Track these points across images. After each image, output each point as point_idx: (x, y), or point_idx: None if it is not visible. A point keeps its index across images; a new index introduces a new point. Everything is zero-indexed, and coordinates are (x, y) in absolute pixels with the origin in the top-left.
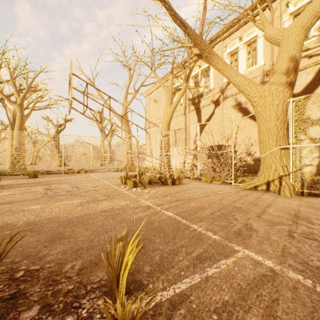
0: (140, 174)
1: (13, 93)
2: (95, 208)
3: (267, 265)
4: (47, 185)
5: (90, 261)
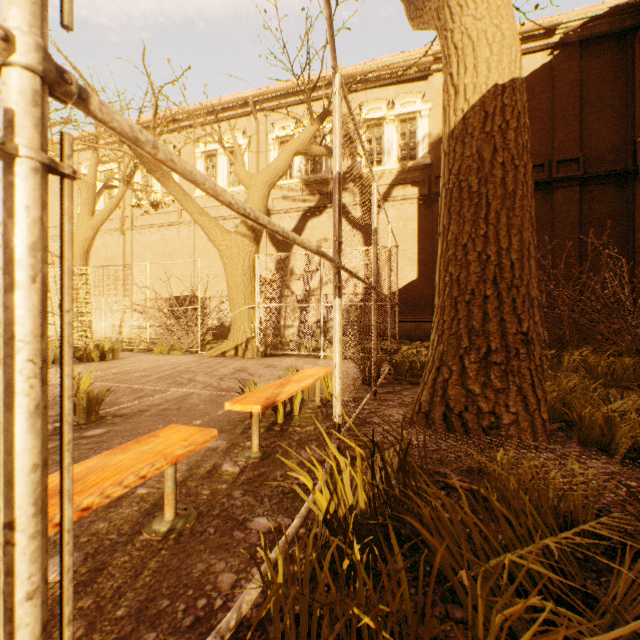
0: None
1: None
2: None
3: (191, 391)
4: None
5: None
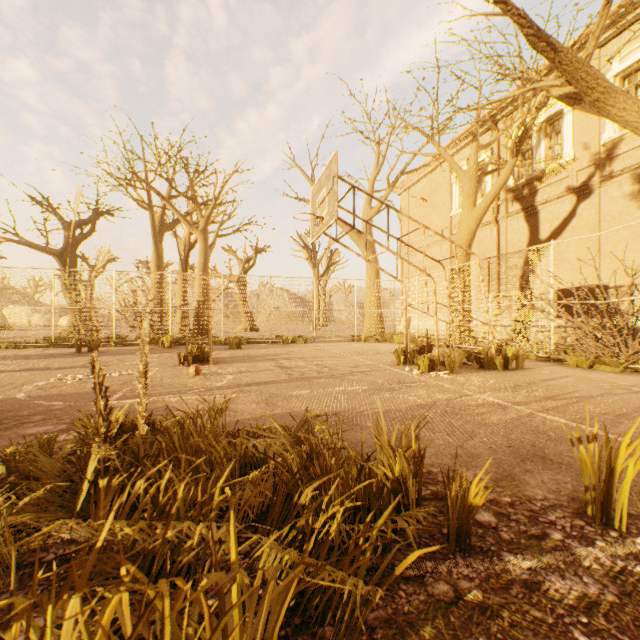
0: (444, 346)
1: (190, 212)
2: (402, 401)
3: None
4: (273, 361)
5: (494, 472)
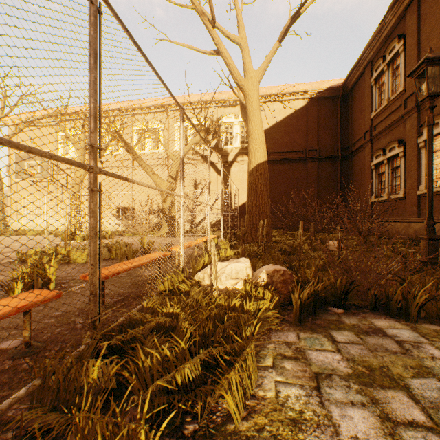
0: None
1: None
2: None
3: None
4: None
5: None
